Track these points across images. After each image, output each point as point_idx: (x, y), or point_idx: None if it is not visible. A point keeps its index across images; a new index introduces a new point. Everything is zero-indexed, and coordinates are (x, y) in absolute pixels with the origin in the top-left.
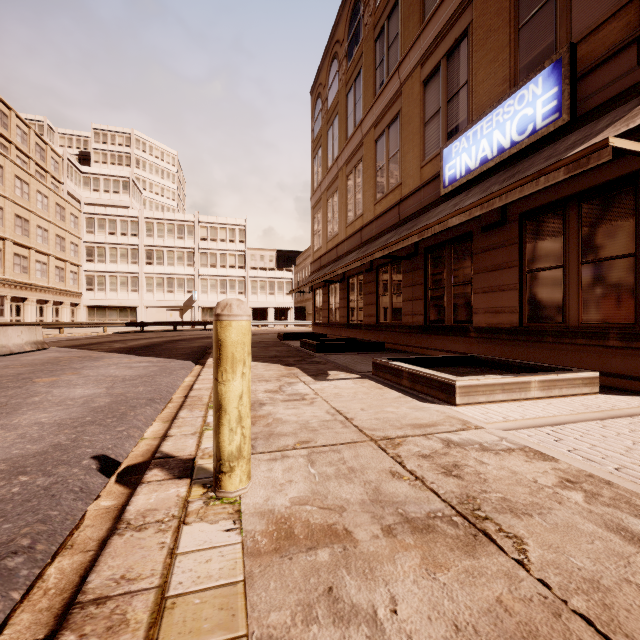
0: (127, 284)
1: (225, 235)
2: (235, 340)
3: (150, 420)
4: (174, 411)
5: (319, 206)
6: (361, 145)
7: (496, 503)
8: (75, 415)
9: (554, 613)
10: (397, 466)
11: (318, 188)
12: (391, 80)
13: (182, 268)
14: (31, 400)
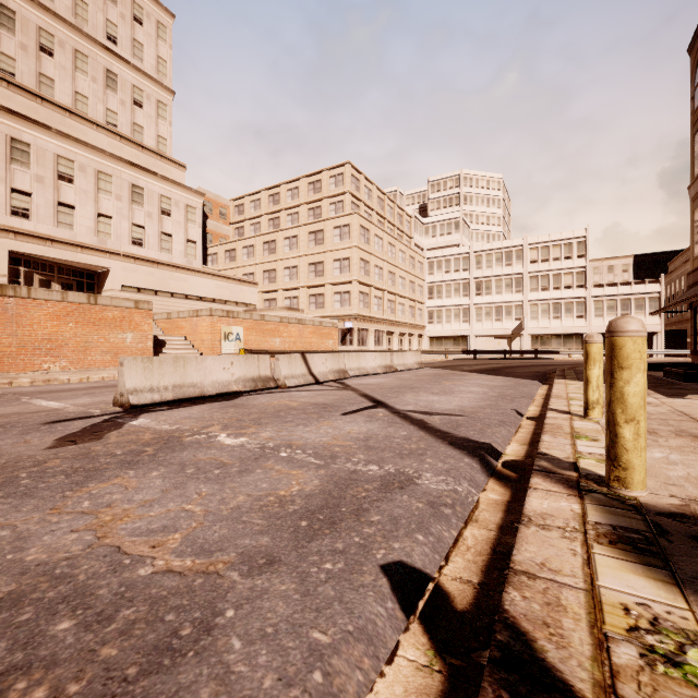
0: (459, 316)
1: (559, 253)
2: (595, 351)
3: (527, 405)
4: (540, 404)
5: None
6: None
7: None
8: (485, 397)
9: None
10: None
11: None
12: None
13: (510, 295)
14: (454, 390)
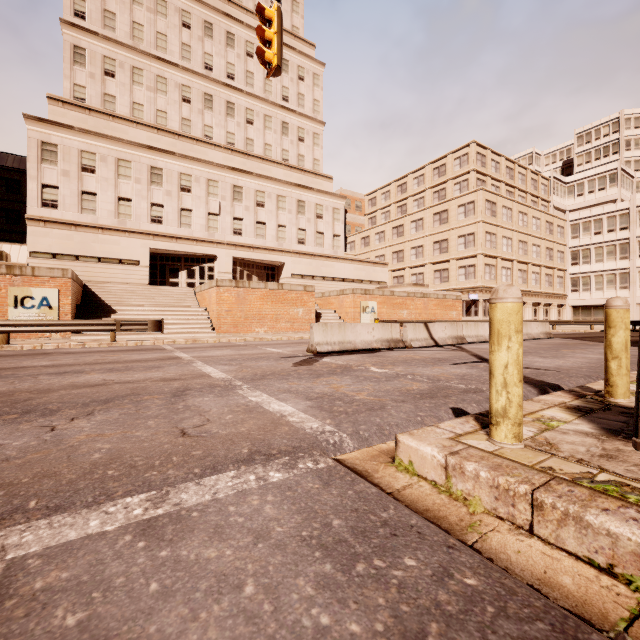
0: (614, 282)
1: None
2: None
3: None
4: None
5: None
6: None
7: None
8: (594, 361)
9: None
10: None
11: None
12: None
13: None
14: (567, 355)
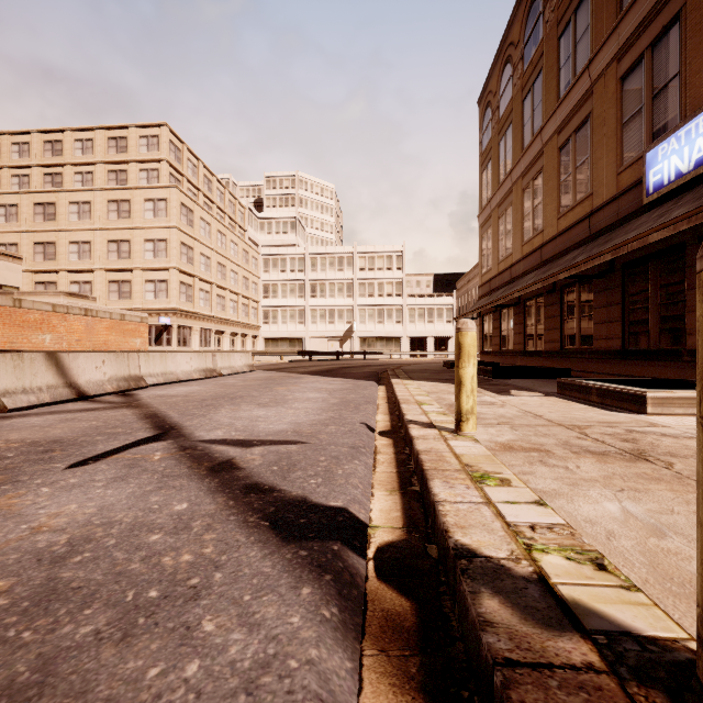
0: (295, 317)
1: (382, 263)
2: (469, 343)
3: (374, 413)
4: (386, 410)
5: (488, 224)
6: (541, 155)
7: (661, 453)
8: (325, 406)
9: (678, 478)
10: (582, 436)
11: (487, 205)
12: (579, 80)
13: (342, 299)
14: (288, 398)
